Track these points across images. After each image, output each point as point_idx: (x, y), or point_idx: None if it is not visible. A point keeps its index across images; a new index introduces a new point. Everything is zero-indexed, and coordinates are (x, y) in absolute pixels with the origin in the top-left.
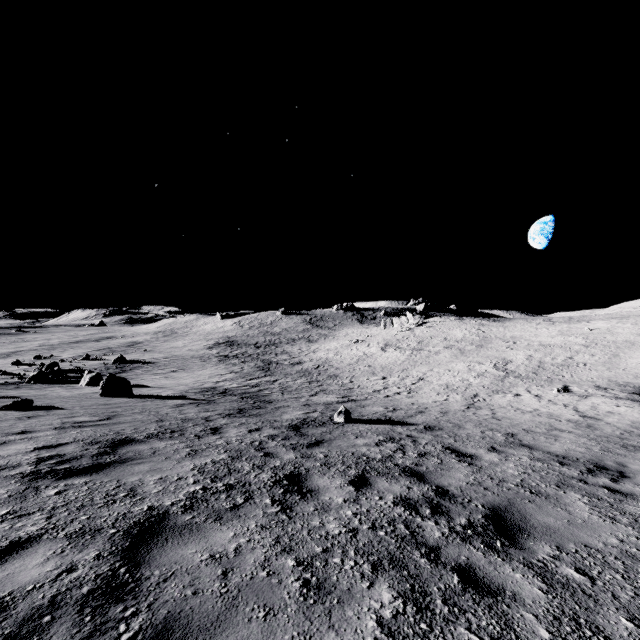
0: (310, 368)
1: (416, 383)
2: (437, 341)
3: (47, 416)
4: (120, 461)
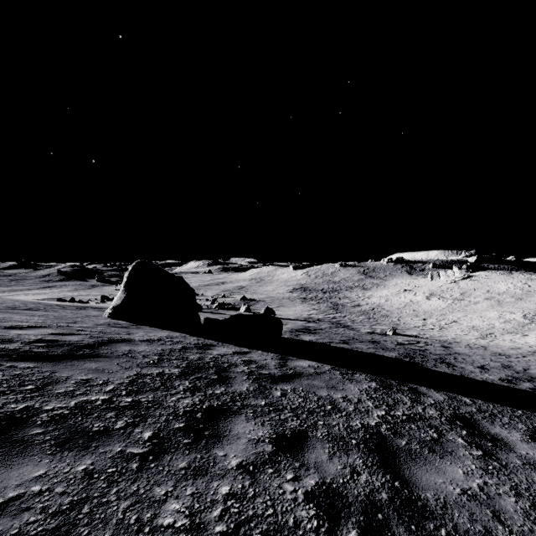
0: (367, 309)
1: (449, 324)
2: (479, 293)
3: None
4: (317, 332)
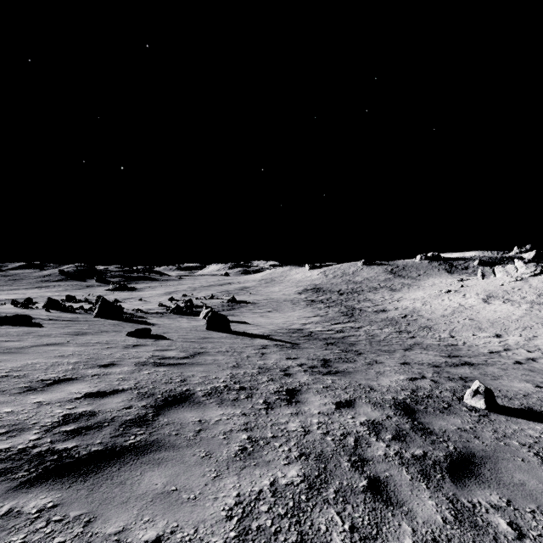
0: (396, 317)
1: None
2: None
3: (148, 346)
4: (141, 448)
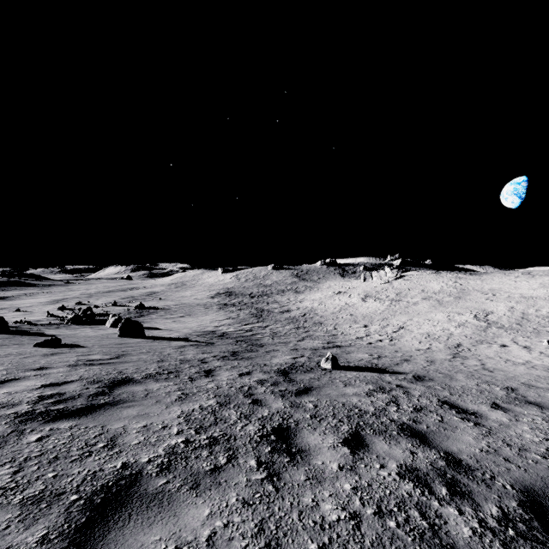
0: (297, 316)
1: (397, 331)
2: (415, 293)
3: (68, 353)
4: (112, 403)
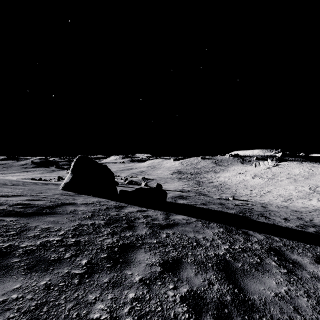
0: (217, 184)
1: (265, 193)
2: (283, 175)
3: None
4: (187, 198)
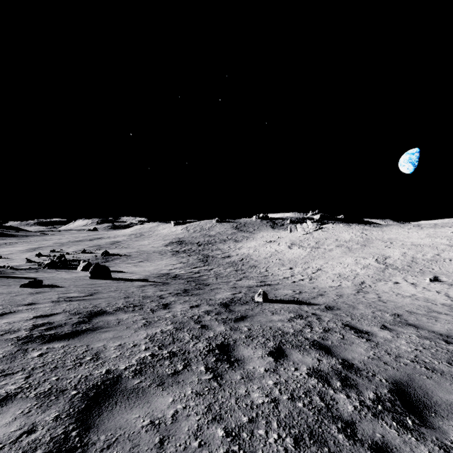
0: (236, 260)
1: (315, 272)
2: (330, 241)
3: (50, 292)
4: (92, 329)
